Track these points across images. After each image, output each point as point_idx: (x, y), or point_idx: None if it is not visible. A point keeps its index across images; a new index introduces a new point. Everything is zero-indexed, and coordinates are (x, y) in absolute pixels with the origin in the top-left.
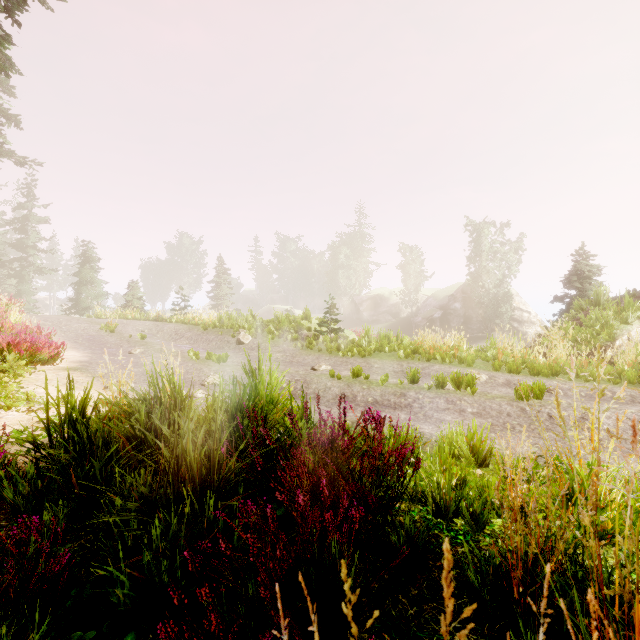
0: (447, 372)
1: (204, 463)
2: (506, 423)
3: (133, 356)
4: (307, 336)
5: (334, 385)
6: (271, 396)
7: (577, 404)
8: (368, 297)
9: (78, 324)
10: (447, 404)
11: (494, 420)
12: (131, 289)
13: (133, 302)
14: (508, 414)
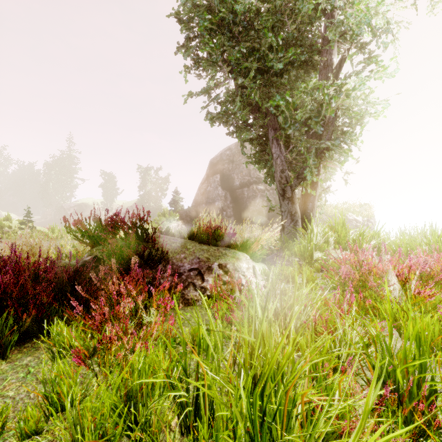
0: None
1: None
2: None
3: None
4: (8, 231)
5: None
6: None
7: None
8: (75, 204)
9: None
10: None
11: None
12: None
13: None
14: None
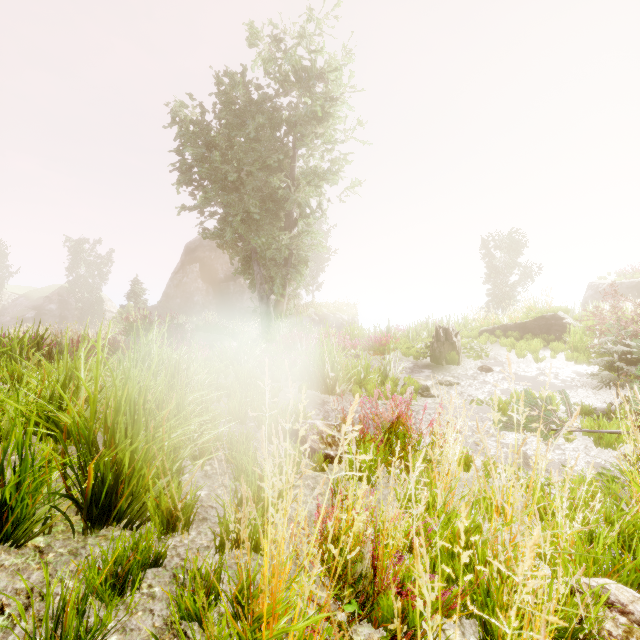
0: None
1: None
2: None
3: None
4: None
5: None
6: None
7: None
8: None
9: None
10: None
11: None
12: None
13: None
14: None
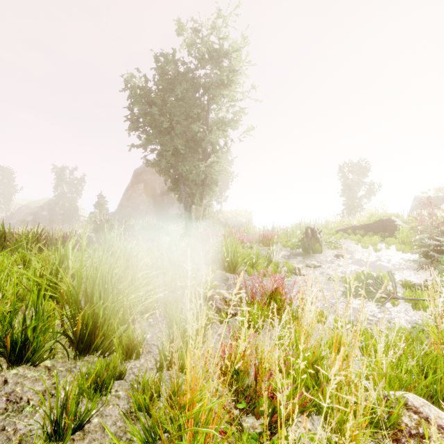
0: None
1: None
2: None
3: None
4: None
5: None
6: None
7: None
8: None
9: None
10: None
11: None
12: None
13: None
14: None
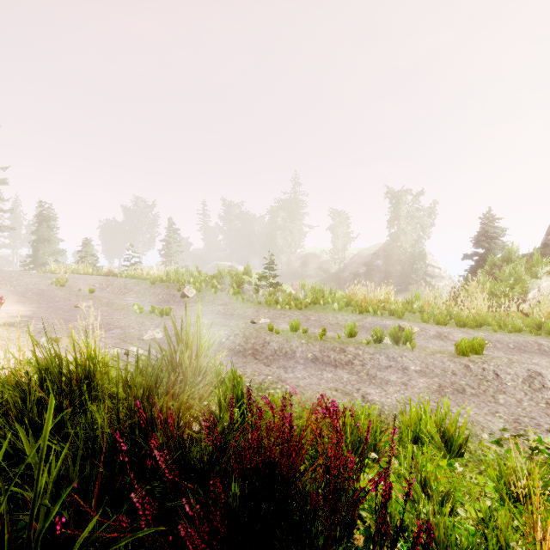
0: (380, 324)
1: (80, 488)
2: (454, 383)
3: (79, 310)
4: (248, 290)
5: (273, 340)
6: (197, 366)
7: (517, 359)
8: (302, 255)
9: (30, 279)
10: (388, 361)
11: (441, 380)
12: (85, 246)
13: (87, 258)
14: (453, 372)
